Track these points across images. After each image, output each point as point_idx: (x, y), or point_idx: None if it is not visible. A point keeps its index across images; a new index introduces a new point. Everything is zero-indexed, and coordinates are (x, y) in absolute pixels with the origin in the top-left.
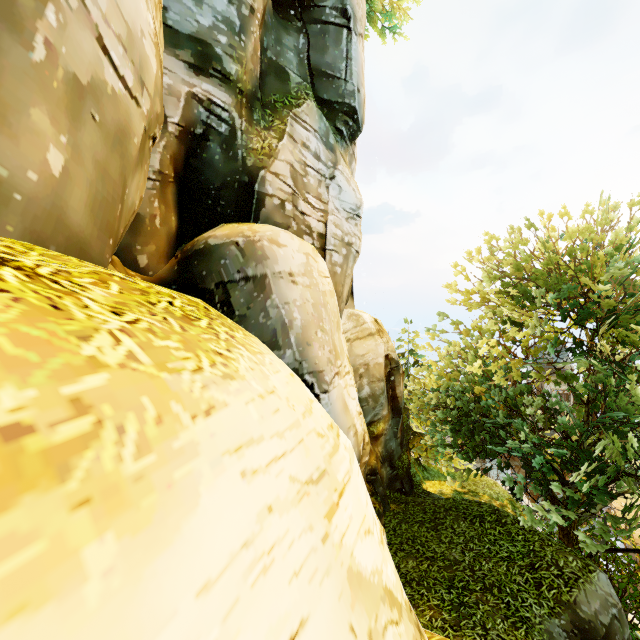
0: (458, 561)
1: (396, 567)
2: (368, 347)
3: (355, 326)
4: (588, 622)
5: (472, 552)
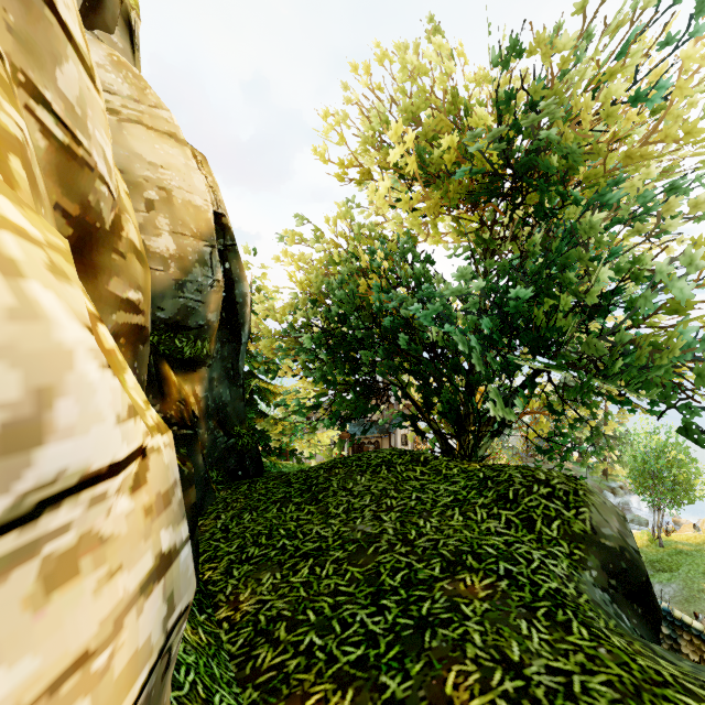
0: (374, 537)
1: (228, 605)
2: (167, 158)
3: (132, 93)
4: (623, 556)
5: (394, 513)
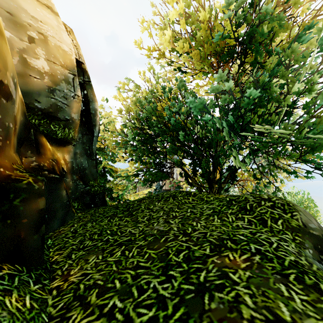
0: (164, 232)
1: (61, 277)
2: (45, 18)
3: None
4: None
5: (177, 219)
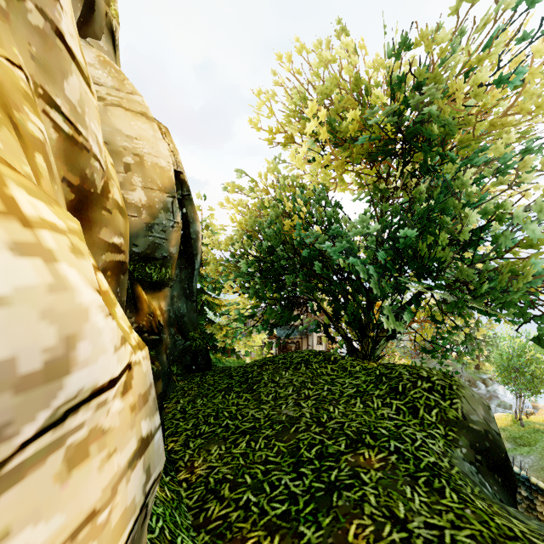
0: (295, 419)
1: (186, 469)
2: (140, 131)
3: (114, 84)
4: (486, 437)
5: (310, 401)
